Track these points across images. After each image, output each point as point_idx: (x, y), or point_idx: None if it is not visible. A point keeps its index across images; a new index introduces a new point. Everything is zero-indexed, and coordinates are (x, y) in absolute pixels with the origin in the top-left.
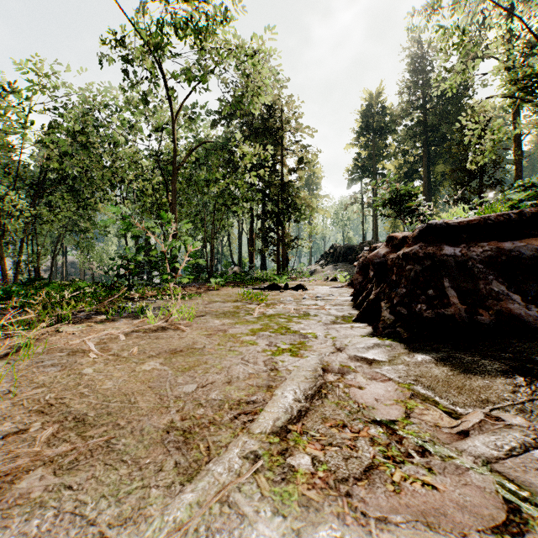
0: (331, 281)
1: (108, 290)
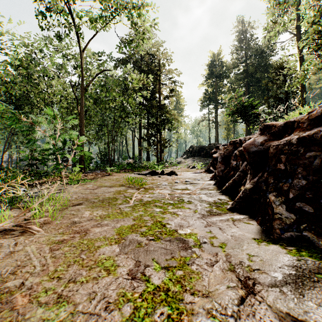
0: (192, 168)
1: (14, 177)
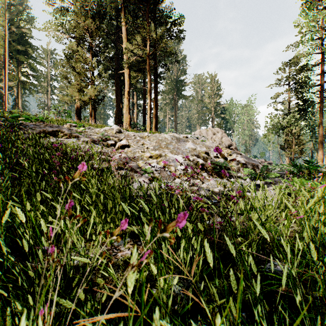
0: None
1: None
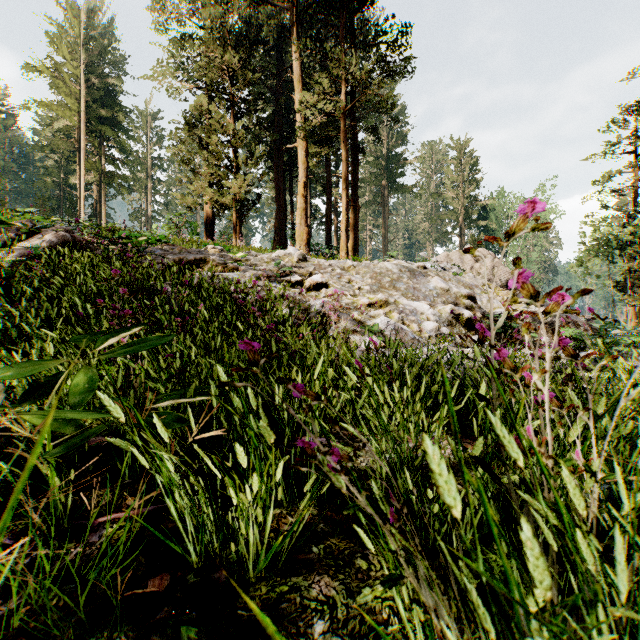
0: None
1: None
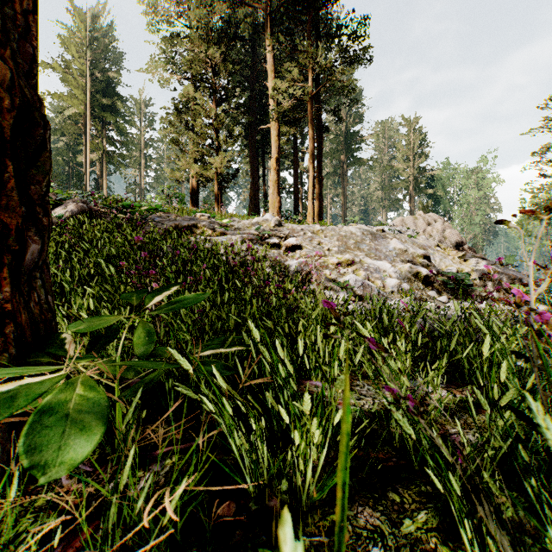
0: None
1: None
